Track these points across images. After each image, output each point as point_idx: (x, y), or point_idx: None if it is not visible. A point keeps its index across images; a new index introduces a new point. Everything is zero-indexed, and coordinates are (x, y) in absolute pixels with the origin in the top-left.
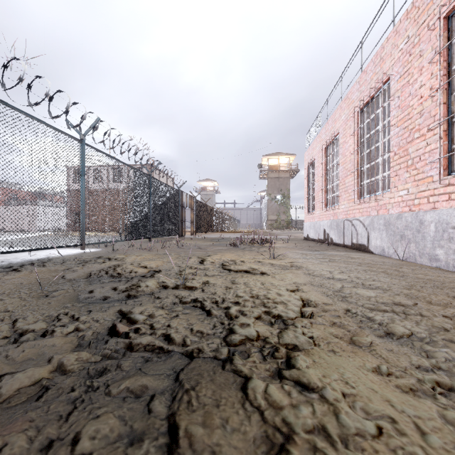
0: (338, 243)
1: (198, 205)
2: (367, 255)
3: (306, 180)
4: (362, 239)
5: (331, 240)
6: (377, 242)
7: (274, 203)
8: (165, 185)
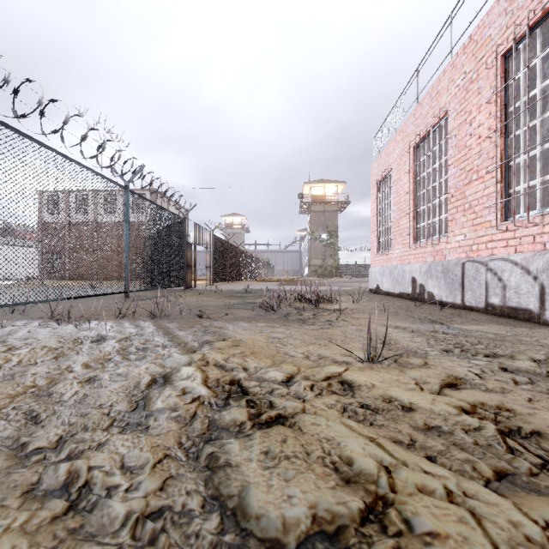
0: (447, 302)
1: (217, 243)
2: None
3: (375, 204)
4: (522, 299)
5: (430, 296)
6: None
7: (318, 244)
8: (158, 207)
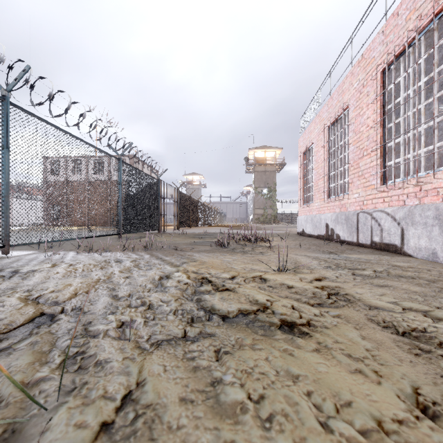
0: (348, 241)
1: (182, 198)
2: (413, 262)
3: (301, 168)
4: (391, 238)
5: (337, 237)
6: (421, 241)
7: (260, 197)
8: (140, 172)
